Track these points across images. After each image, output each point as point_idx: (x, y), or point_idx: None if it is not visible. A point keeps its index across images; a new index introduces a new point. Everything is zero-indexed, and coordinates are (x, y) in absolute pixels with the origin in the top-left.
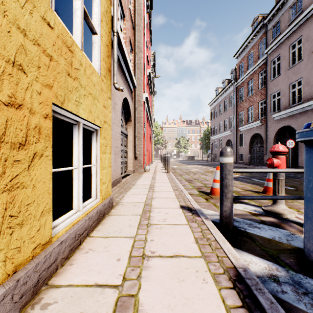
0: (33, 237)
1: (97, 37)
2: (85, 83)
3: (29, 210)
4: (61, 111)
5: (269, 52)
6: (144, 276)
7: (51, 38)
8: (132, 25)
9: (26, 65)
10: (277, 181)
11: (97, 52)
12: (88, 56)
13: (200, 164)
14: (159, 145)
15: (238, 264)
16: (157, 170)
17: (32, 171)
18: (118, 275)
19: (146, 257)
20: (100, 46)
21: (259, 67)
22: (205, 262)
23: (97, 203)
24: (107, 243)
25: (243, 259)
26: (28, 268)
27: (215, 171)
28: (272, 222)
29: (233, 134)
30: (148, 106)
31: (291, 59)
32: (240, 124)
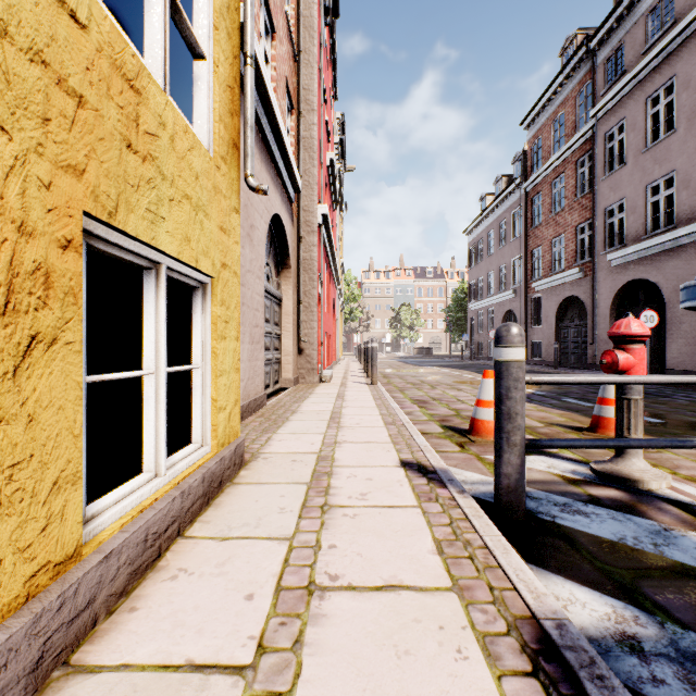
0: (30, 547)
1: (204, 65)
2: (173, 170)
3: (16, 478)
4: (111, 235)
5: (601, 114)
6: (311, 641)
7: (81, 52)
8: (292, 50)
9: (9, 111)
10: (626, 404)
11: (205, 101)
12: (184, 112)
13: (446, 365)
14: (354, 324)
15: (542, 609)
16: (349, 380)
17: (24, 380)
18: (245, 637)
19: (317, 591)
20: (214, 87)
21: (578, 147)
22: (460, 604)
23: (205, 455)
24: (224, 553)
25: (553, 593)
26: (11, 629)
27: (482, 382)
28: (615, 501)
29: (519, 299)
30: (329, 234)
31: (649, 130)
32: (536, 276)
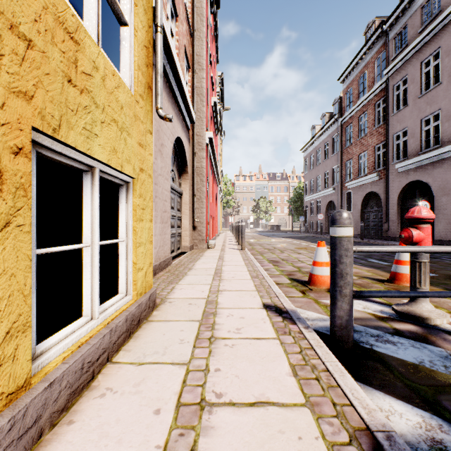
0: None
1: (127, 30)
2: (104, 101)
3: None
4: (56, 146)
5: (391, 73)
6: (202, 450)
7: (30, 7)
8: (189, 29)
9: None
10: (418, 265)
11: (128, 55)
12: (113, 63)
13: (289, 237)
14: (229, 210)
15: (374, 422)
16: (227, 246)
17: None
18: (153, 447)
19: (207, 407)
20: (134, 45)
21: (376, 94)
22: (313, 418)
23: (128, 302)
24: (140, 375)
25: (377, 406)
26: None
27: (317, 249)
28: (413, 333)
29: (337, 193)
30: (213, 151)
31: (423, 83)
32: (348, 178)
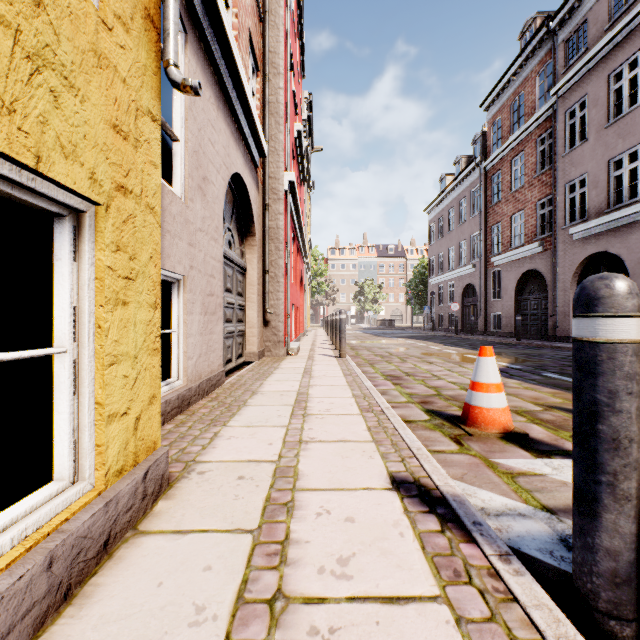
0: None
1: None
2: None
3: None
4: None
5: (562, 92)
6: None
7: None
8: (257, 8)
9: None
10: None
11: None
12: None
13: (410, 337)
14: (321, 297)
15: None
16: (317, 352)
17: None
18: None
19: None
20: None
21: (538, 126)
22: None
23: (76, 501)
24: None
25: None
26: None
27: (478, 360)
28: None
29: (479, 273)
30: (297, 204)
31: (612, 105)
32: (495, 251)
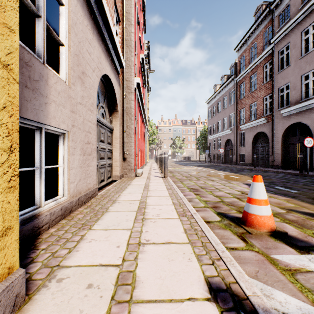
0: None
1: None
2: None
3: None
4: None
5: (276, 41)
6: None
7: None
8: None
9: None
10: None
11: None
12: None
13: (199, 165)
14: (154, 146)
15: None
16: (152, 174)
17: None
18: None
19: None
20: None
21: (264, 59)
22: None
23: None
24: None
25: None
26: None
27: (253, 184)
28: None
29: (233, 133)
30: (141, 96)
31: (303, 47)
32: (241, 122)
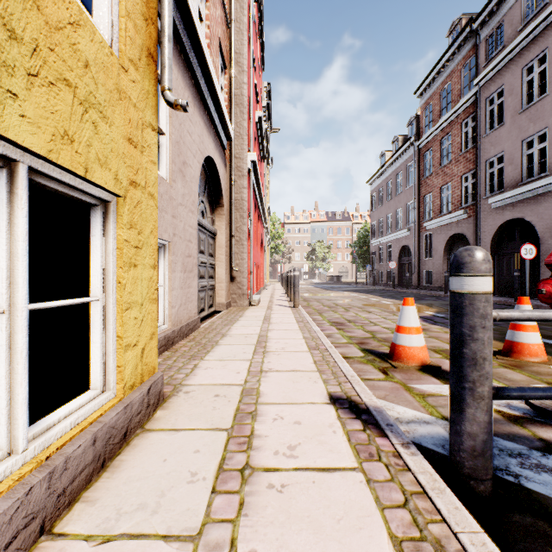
0: None
1: None
2: (36, 35)
3: None
4: None
5: (483, 82)
6: None
7: None
8: (225, 17)
9: None
10: None
11: None
12: (85, 5)
13: (354, 290)
14: (278, 257)
15: None
16: (275, 303)
17: None
18: None
19: None
20: None
21: (463, 111)
22: None
23: (105, 404)
24: None
25: None
26: None
27: (402, 309)
28: None
29: (413, 236)
30: (258, 179)
31: (525, 94)
32: (427, 217)
